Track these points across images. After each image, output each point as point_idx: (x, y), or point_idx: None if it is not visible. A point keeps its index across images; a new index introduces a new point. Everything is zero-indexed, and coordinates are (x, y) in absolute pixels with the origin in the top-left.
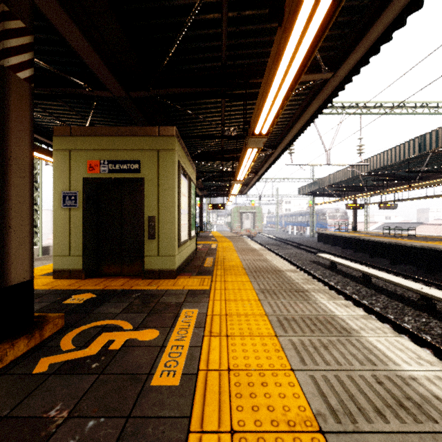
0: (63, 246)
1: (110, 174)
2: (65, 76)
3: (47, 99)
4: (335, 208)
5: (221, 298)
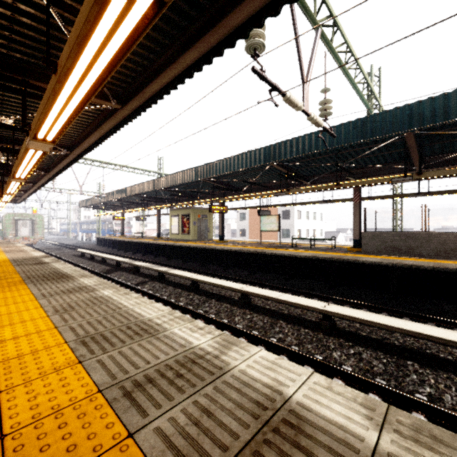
0: None
1: None
2: None
3: None
4: None
5: None
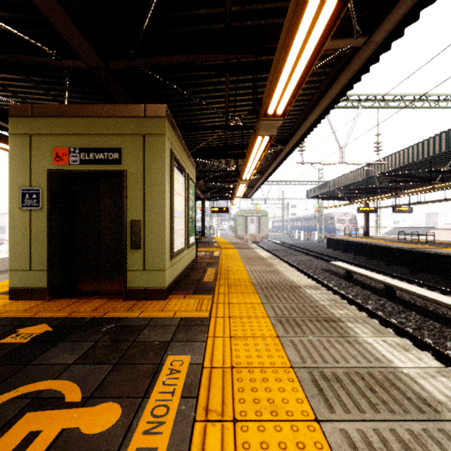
0: (21, 258)
1: (83, 165)
2: (21, 35)
3: (4, 71)
4: (343, 212)
5: (224, 333)
